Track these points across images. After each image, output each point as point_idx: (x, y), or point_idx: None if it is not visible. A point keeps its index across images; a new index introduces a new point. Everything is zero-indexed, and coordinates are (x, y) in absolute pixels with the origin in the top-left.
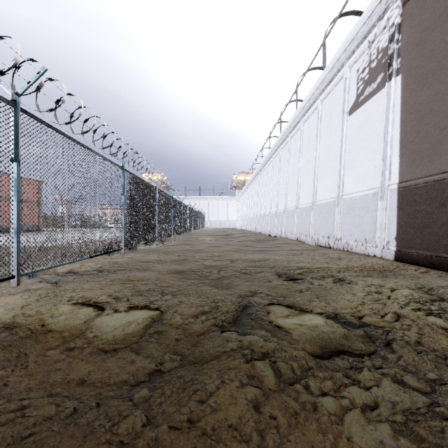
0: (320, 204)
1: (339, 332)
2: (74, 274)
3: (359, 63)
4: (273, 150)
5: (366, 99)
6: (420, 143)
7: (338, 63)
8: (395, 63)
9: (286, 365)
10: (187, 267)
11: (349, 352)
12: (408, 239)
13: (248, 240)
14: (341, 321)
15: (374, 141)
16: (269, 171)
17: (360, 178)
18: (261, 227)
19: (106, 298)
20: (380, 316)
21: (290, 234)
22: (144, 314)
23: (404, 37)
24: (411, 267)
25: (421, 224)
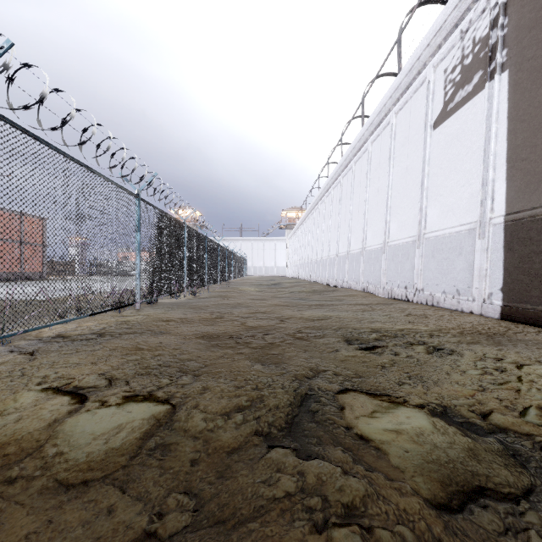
0: (395, 245)
1: (460, 444)
2: (63, 339)
3: (447, 60)
4: (332, 179)
5: (457, 106)
6: (537, 160)
7: (419, 62)
8: (500, 55)
9: (392, 538)
10: (221, 329)
11: (491, 491)
12: (520, 290)
13: (302, 291)
14: (456, 421)
15: (469, 161)
16: (327, 205)
17: (450, 210)
18: (317, 274)
19: (94, 380)
20: (517, 412)
21: (354, 283)
22: (145, 411)
23: (513, 20)
24: (528, 329)
25: (539, 270)
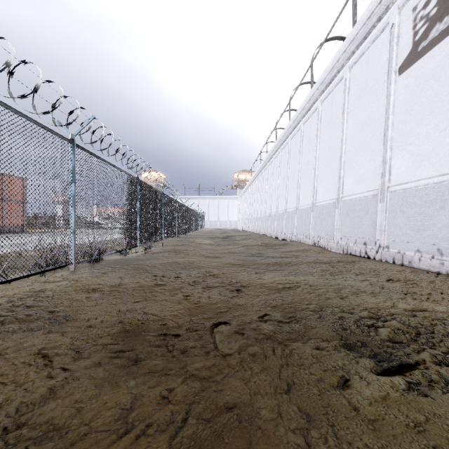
0: (351, 200)
1: None
2: None
3: None
4: (280, 141)
5: (433, 42)
6: None
7: (380, 7)
8: None
9: None
10: (154, 312)
11: None
12: None
13: (254, 245)
14: None
15: None
16: (275, 165)
17: (425, 158)
18: (266, 228)
19: None
20: None
21: (303, 237)
22: None
23: None
24: None
25: None
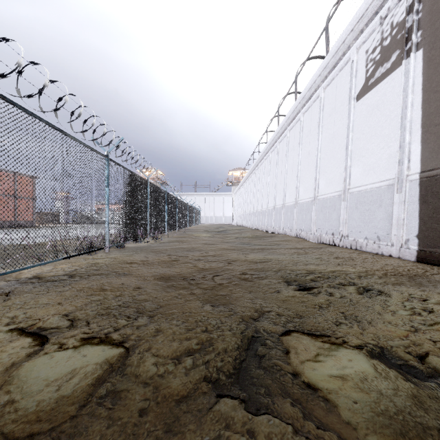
0: (323, 199)
1: (404, 390)
2: (38, 280)
3: (368, 43)
4: (270, 144)
5: (377, 81)
6: None
7: (344, 45)
8: (415, 36)
9: None
10: (177, 271)
11: None
12: (434, 237)
13: (245, 237)
14: (395, 363)
15: (387, 127)
16: (266, 165)
17: (371, 168)
18: (258, 223)
19: (58, 321)
20: None
21: (289, 230)
22: (99, 355)
23: (427, 6)
24: None
25: None
